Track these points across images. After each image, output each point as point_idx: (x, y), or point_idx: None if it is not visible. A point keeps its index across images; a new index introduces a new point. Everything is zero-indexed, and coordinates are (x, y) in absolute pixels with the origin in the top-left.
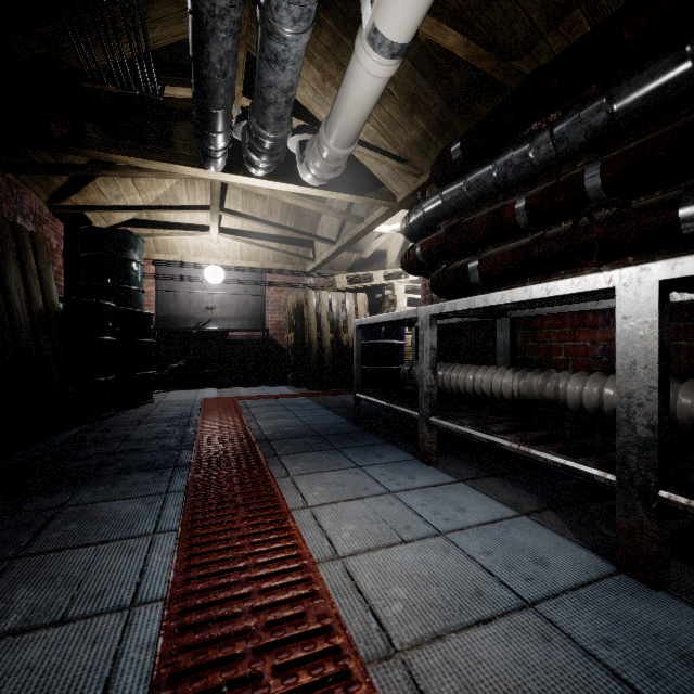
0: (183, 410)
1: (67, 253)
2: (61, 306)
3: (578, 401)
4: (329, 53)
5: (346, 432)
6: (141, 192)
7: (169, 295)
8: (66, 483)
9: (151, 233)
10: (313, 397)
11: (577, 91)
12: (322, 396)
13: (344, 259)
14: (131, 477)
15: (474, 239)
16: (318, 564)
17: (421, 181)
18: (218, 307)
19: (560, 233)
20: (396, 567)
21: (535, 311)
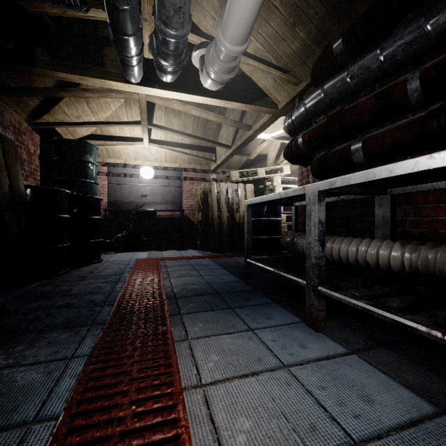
0: (119, 268)
1: (43, 156)
2: (26, 191)
3: None
4: None
5: (239, 290)
6: (94, 114)
7: (117, 187)
8: None
9: (103, 144)
10: (215, 259)
11: None
12: (221, 258)
13: (237, 161)
14: (50, 336)
15: (357, 122)
16: None
17: (299, 88)
18: (150, 195)
19: None
20: None
21: (419, 187)
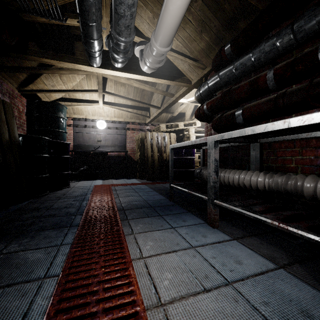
0: (83, 191)
1: (28, 113)
2: (19, 138)
3: (312, 193)
4: (156, 1)
5: (165, 205)
6: (64, 83)
7: (80, 134)
8: (7, 236)
9: (70, 104)
10: (149, 185)
11: (309, 0)
12: (153, 184)
13: (164, 117)
14: (44, 233)
15: (239, 97)
16: (147, 311)
17: (205, 72)
18: (103, 140)
19: (298, 89)
20: (202, 316)
21: (276, 139)
